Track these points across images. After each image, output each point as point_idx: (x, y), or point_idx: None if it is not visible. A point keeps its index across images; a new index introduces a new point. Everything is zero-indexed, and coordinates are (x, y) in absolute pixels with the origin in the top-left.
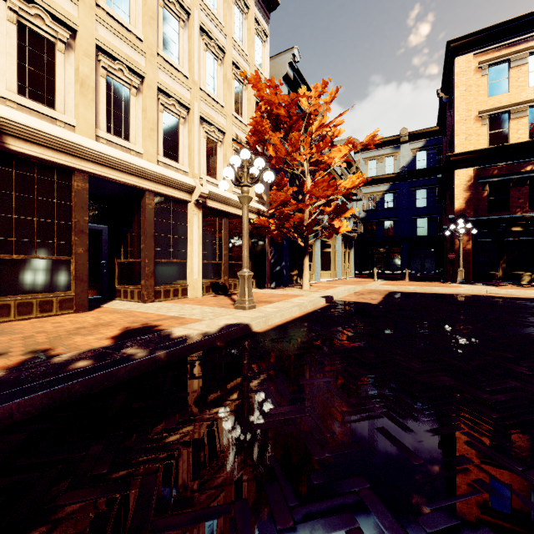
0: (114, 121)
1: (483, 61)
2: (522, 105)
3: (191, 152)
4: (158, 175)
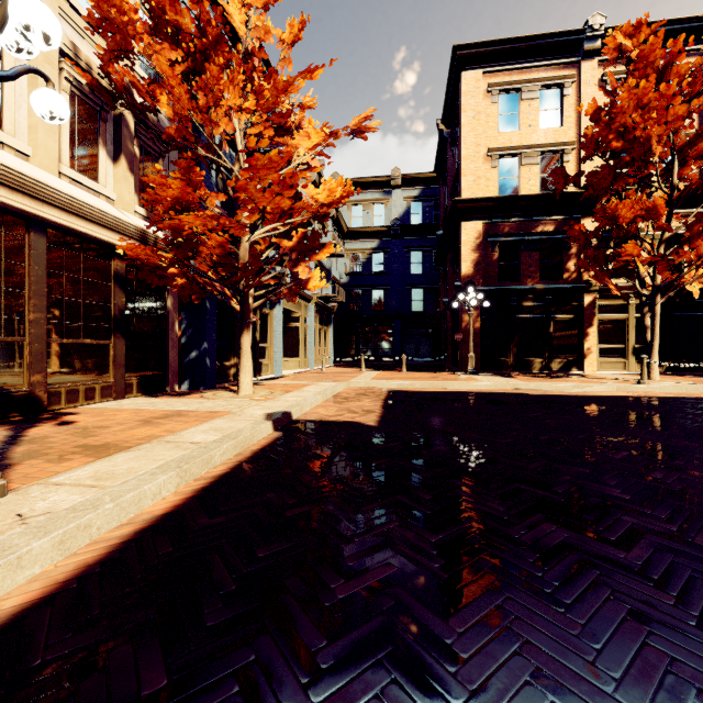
0: None
1: (493, 83)
2: (534, 149)
3: None
4: None
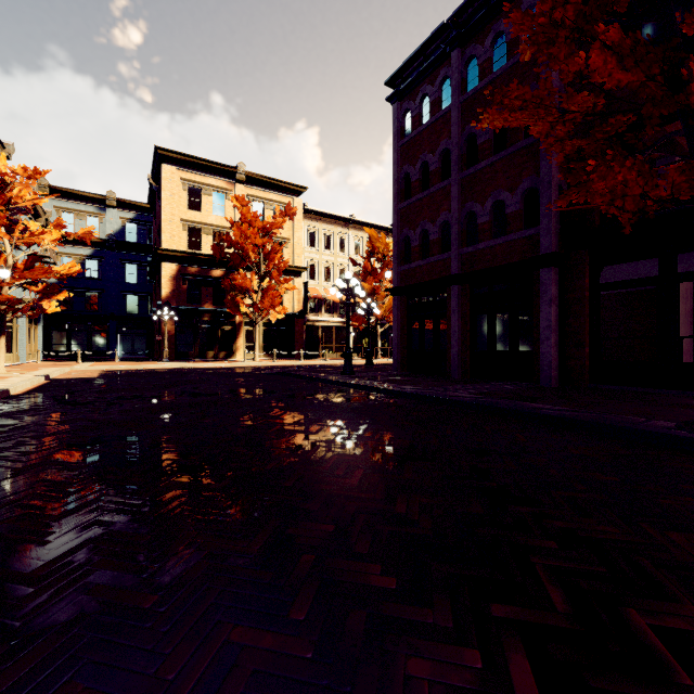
0: None
1: (184, 179)
2: (209, 226)
3: None
4: None
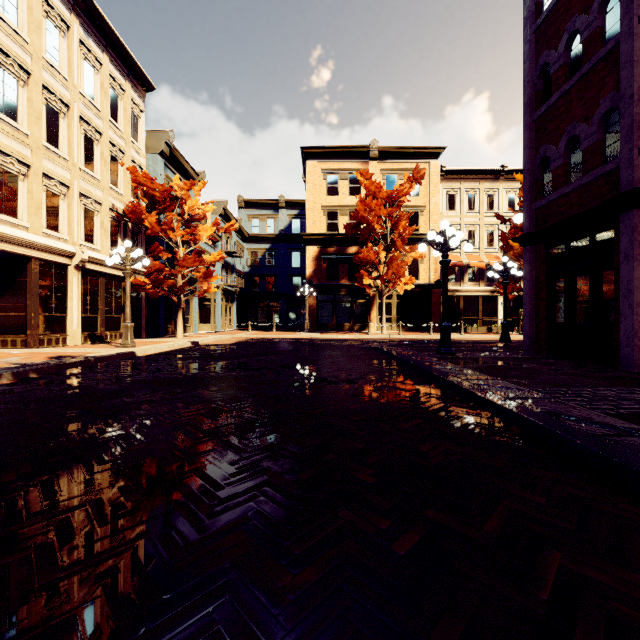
0: (5, 203)
1: (323, 169)
2: (345, 208)
3: (71, 223)
4: (44, 246)
